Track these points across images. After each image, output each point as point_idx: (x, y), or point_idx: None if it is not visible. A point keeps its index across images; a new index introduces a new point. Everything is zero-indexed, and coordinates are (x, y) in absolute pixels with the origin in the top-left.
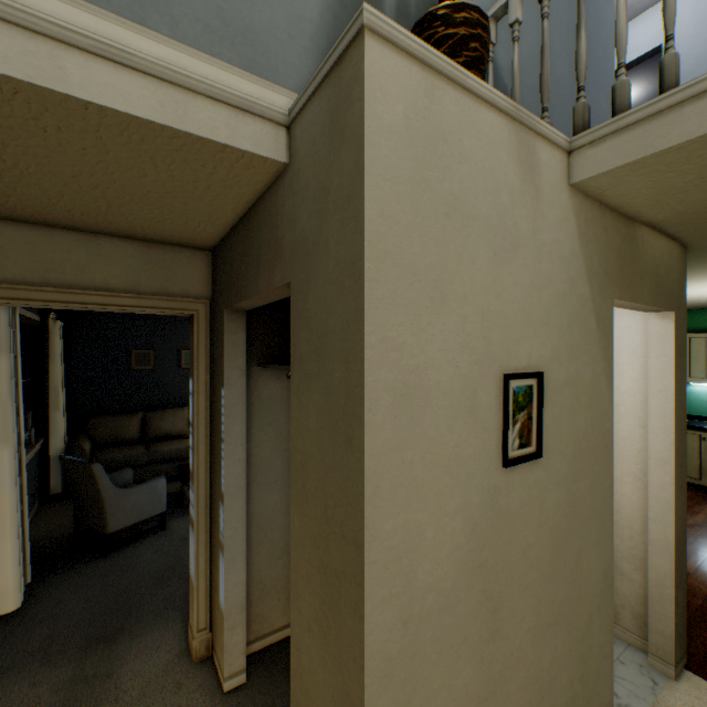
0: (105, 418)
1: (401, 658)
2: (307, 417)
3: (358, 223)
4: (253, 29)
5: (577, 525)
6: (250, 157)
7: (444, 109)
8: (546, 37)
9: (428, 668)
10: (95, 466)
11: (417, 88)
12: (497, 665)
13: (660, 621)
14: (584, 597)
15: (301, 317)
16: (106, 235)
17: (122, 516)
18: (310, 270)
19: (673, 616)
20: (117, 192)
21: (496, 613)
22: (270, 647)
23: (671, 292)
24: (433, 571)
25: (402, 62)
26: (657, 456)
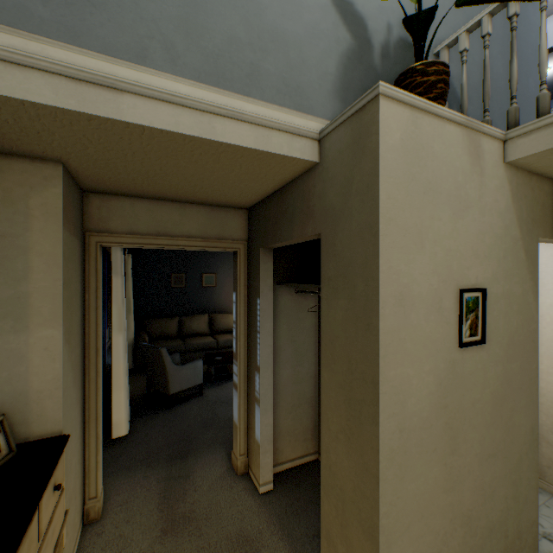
0: (156, 320)
1: (398, 451)
2: (334, 313)
3: (374, 203)
4: (300, 86)
5: (510, 392)
6: (297, 160)
7: (422, 130)
8: (487, 61)
9: (413, 461)
10: (163, 350)
11: (407, 121)
12: (455, 471)
13: None
14: (516, 442)
15: (329, 254)
16: (189, 203)
17: (177, 384)
18: (337, 227)
19: None
20: (210, 181)
21: (454, 439)
22: (284, 471)
23: None
24: (416, 405)
25: (399, 108)
26: None
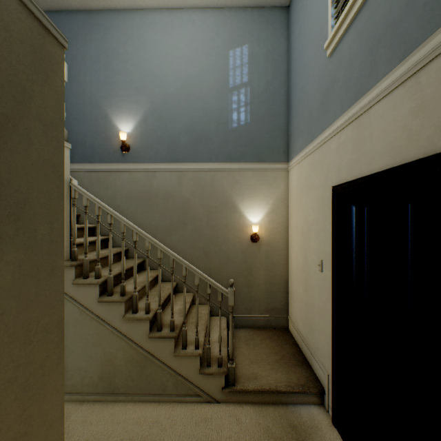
0: None
1: None
2: None
3: (61, 146)
4: None
5: None
6: None
7: None
8: None
9: None
10: None
11: None
12: None
13: None
14: None
15: None
16: None
17: None
18: (3, 139)
19: None
20: None
21: None
22: None
23: None
24: None
25: None
26: None
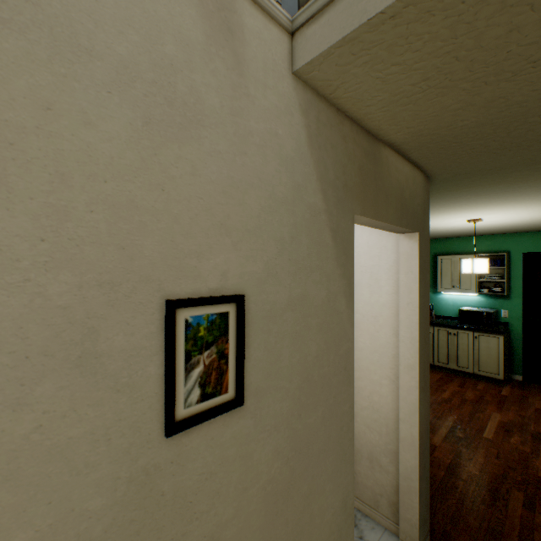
0: None
1: None
2: None
3: None
4: None
5: (306, 466)
6: None
7: None
8: None
9: None
10: None
11: None
12: None
13: (408, 511)
14: None
15: None
16: None
17: None
18: None
19: (418, 507)
20: None
21: None
22: None
23: (415, 215)
24: None
25: None
26: (406, 363)
